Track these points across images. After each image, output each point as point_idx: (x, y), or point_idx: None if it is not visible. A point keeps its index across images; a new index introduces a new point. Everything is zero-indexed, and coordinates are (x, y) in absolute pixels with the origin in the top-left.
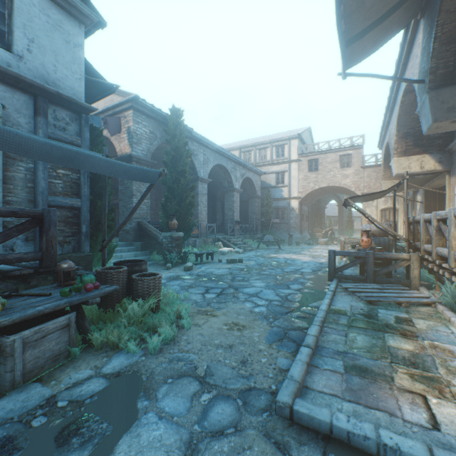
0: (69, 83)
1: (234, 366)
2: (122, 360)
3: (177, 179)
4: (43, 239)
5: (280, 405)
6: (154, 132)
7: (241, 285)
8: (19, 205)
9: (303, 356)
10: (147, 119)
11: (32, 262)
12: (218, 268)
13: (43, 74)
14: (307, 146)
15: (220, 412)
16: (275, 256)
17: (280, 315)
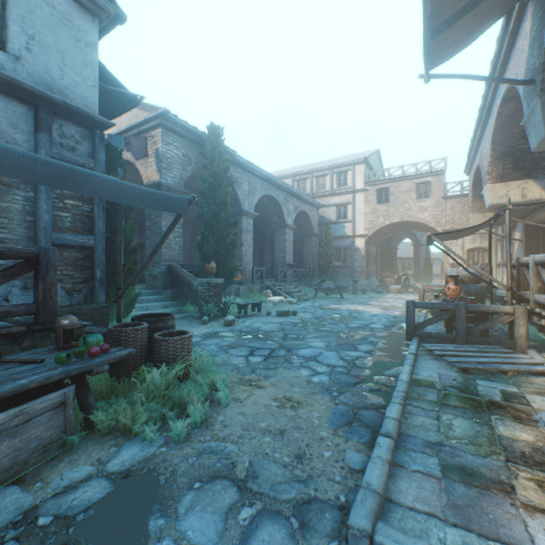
0: (80, 91)
1: (286, 463)
2: (134, 451)
3: (216, 213)
4: (39, 287)
5: (354, 532)
6: (188, 155)
7: (295, 345)
8: (16, 244)
9: (382, 451)
10: (179, 139)
11: (28, 316)
12: (266, 323)
13: (47, 80)
14: (375, 172)
15: (266, 540)
16: (336, 307)
17: (346, 388)
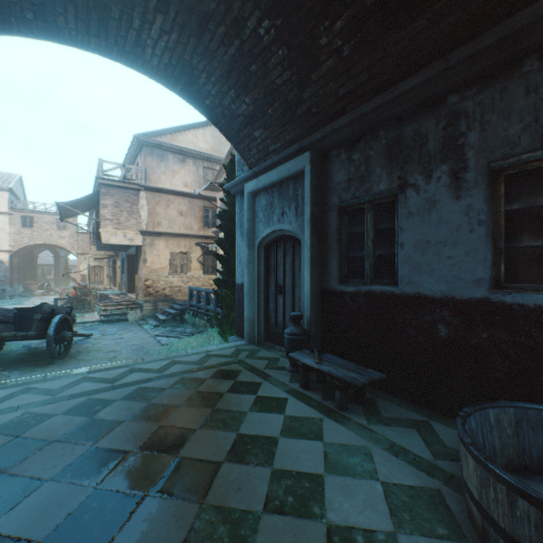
0: None
1: None
2: None
3: None
4: None
5: None
6: None
7: None
8: None
9: None
10: None
11: None
12: None
13: None
14: (22, 202)
15: None
16: None
17: None
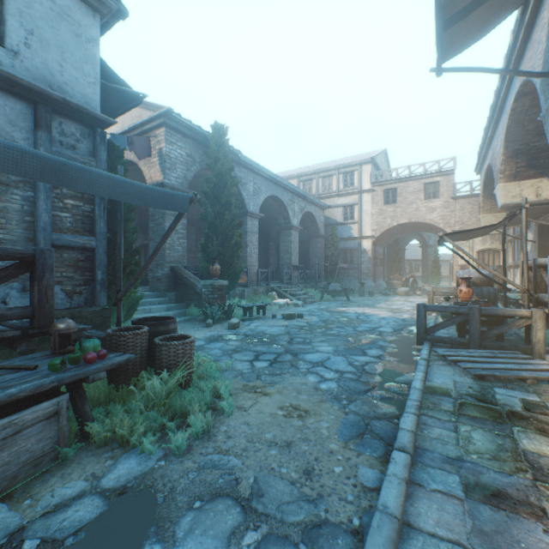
0: (80, 88)
1: (293, 479)
2: (131, 465)
3: (220, 214)
4: (35, 290)
5: None
6: (192, 155)
7: (302, 349)
8: (14, 245)
9: (398, 468)
10: (183, 139)
11: (25, 320)
12: (271, 326)
13: (46, 76)
14: (382, 172)
15: None
16: (343, 309)
17: (356, 396)
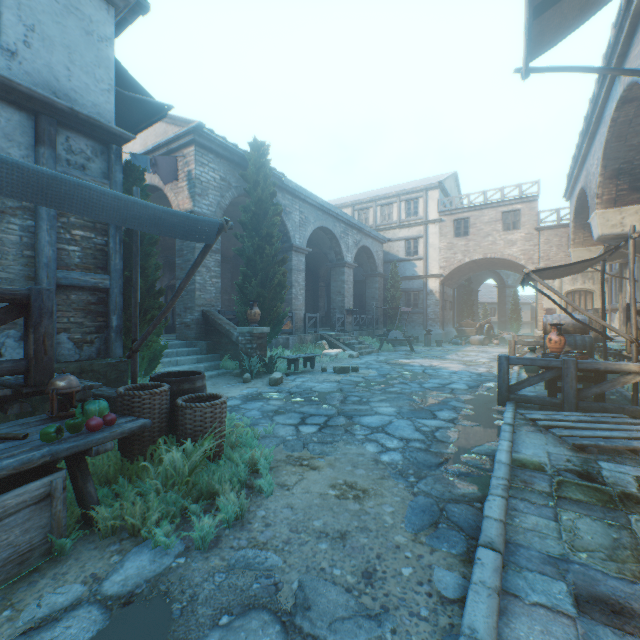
0: (91, 96)
1: (349, 585)
2: (143, 563)
3: (260, 248)
4: (30, 339)
5: None
6: (226, 178)
7: (358, 411)
8: (10, 284)
9: (487, 573)
10: (216, 159)
11: (20, 375)
12: (321, 382)
13: (50, 81)
14: (452, 199)
15: None
16: (406, 362)
17: (427, 471)
